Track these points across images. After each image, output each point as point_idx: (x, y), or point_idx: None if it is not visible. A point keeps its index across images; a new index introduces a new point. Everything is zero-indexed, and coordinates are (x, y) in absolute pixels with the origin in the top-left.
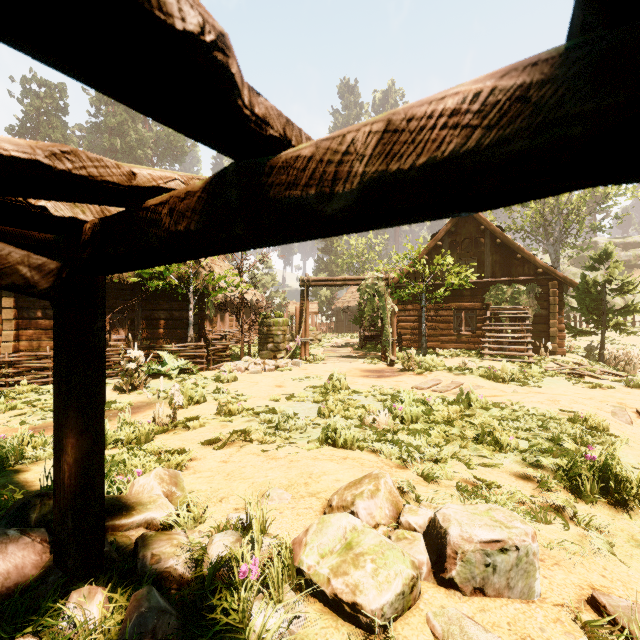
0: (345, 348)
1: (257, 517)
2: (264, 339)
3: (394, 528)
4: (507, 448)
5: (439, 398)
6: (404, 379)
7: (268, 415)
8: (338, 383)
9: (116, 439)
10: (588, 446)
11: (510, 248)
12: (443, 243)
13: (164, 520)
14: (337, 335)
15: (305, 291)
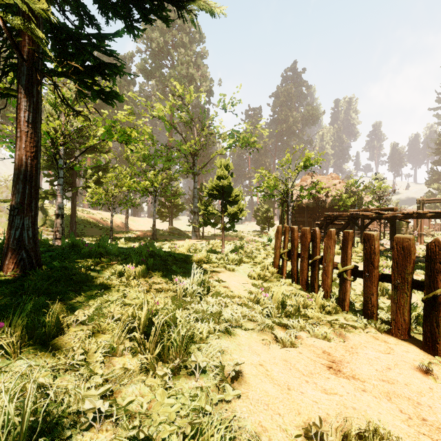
0: None
1: (418, 249)
2: None
3: None
4: None
5: None
6: None
7: None
8: None
9: None
10: None
11: None
12: None
13: None
14: None
15: (420, 206)
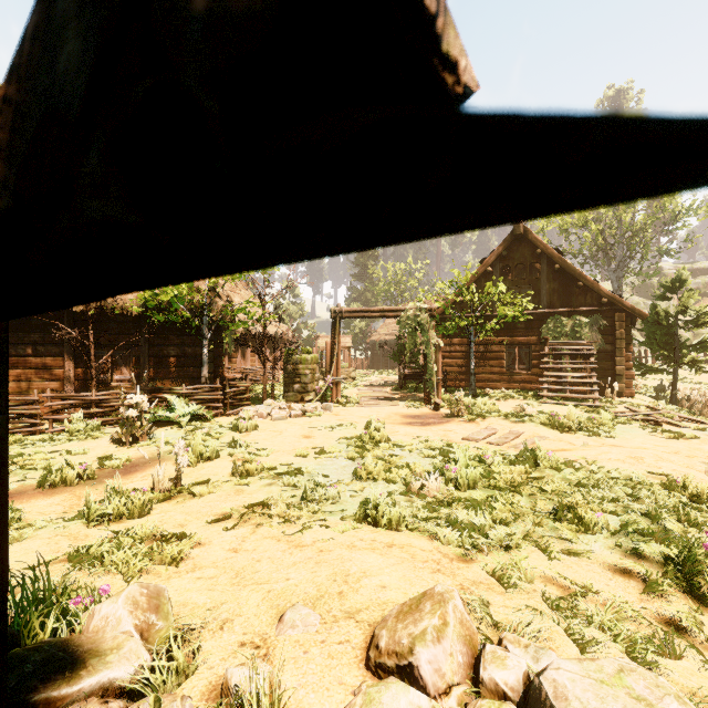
0: (382, 388)
1: None
2: (290, 379)
3: (471, 684)
4: (595, 528)
5: (497, 453)
6: (453, 427)
7: (293, 478)
8: (376, 434)
9: (101, 514)
10: (706, 532)
11: (570, 275)
12: (494, 269)
13: (128, 685)
14: (373, 372)
15: (337, 324)
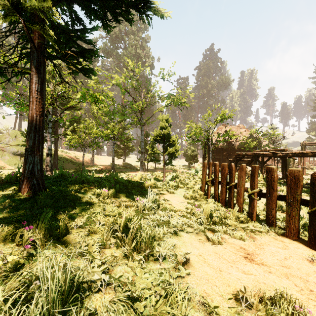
0: None
1: None
2: None
3: None
4: None
5: None
6: None
7: None
8: None
9: None
10: None
11: None
12: None
13: None
14: None
15: (303, 148)
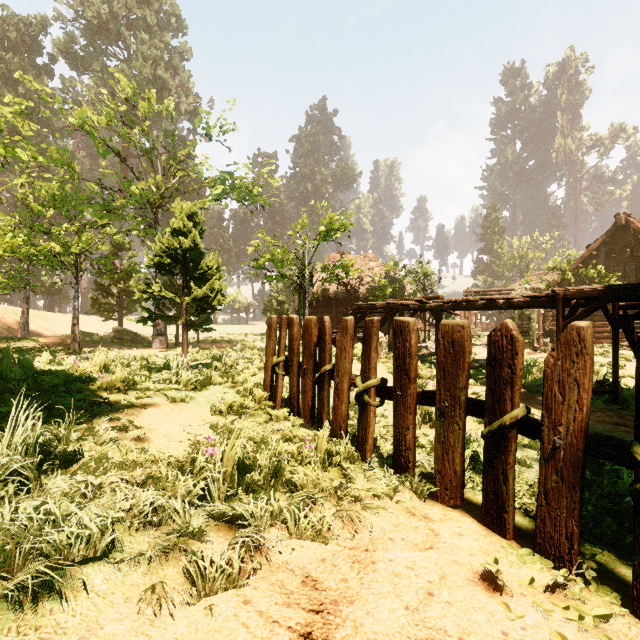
0: None
1: None
2: None
3: None
4: None
5: None
6: (537, 355)
7: None
8: None
9: None
10: None
11: None
12: (599, 252)
13: None
14: None
15: None
